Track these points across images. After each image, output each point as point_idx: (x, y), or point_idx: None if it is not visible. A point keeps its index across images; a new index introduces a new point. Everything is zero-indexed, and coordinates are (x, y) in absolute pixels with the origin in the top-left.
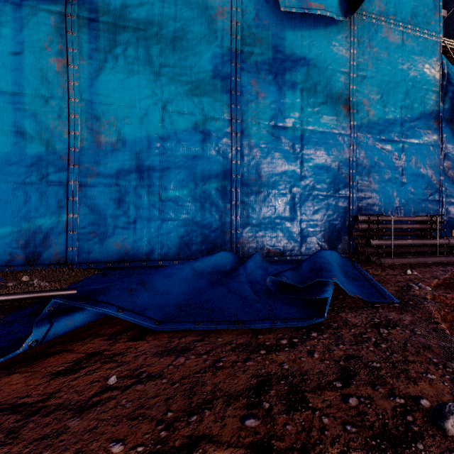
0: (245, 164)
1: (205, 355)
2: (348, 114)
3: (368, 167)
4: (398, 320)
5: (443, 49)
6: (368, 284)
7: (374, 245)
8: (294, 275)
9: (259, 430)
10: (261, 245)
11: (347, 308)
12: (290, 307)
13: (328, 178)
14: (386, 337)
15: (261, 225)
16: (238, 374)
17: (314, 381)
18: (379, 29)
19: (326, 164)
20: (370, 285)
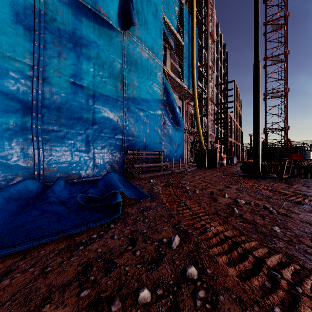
0: (48, 106)
1: (31, 269)
2: (122, 89)
3: (132, 123)
4: (150, 206)
5: (163, 70)
6: (135, 190)
7: (136, 167)
8: (94, 191)
9: (92, 294)
10: (63, 171)
11: (127, 206)
12: (94, 213)
13: (111, 126)
14: (147, 216)
15: (63, 156)
16: (67, 269)
17: (117, 251)
18: (138, 46)
19: (110, 117)
20: (136, 190)
